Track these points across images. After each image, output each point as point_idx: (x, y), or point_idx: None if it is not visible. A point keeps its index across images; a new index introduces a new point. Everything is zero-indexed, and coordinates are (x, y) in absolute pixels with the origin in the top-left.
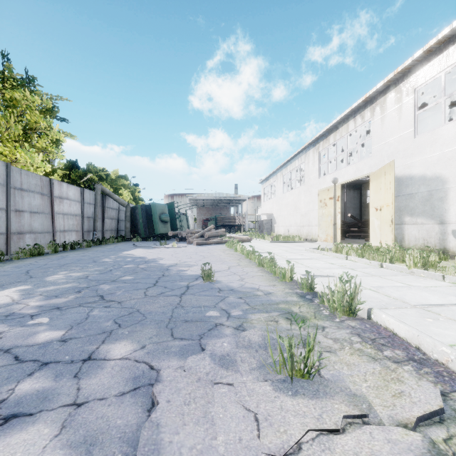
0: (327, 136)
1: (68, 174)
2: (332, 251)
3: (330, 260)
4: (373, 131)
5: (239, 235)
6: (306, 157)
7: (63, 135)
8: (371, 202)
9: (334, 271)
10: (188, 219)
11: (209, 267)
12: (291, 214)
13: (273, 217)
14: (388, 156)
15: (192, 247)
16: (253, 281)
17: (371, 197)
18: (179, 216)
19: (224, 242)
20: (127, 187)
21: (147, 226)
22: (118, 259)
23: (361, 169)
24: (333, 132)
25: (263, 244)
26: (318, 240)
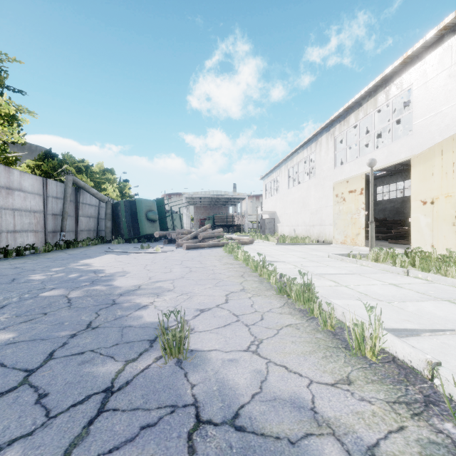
0: (345, 117)
1: (41, 166)
2: (369, 260)
3: (384, 277)
4: (416, 101)
5: (238, 236)
6: (317, 145)
7: (14, 107)
8: (413, 194)
9: (426, 308)
10: (182, 218)
11: (192, 296)
12: (298, 212)
13: (277, 216)
14: (441, 131)
15: (180, 252)
16: (285, 357)
17: (413, 187)
18: (172, 214)
19: (222, 245)
20: (114, 181)
21: (131, 225)
22: (56, 276)
23: (396, 153)
24: (353, 110)
25: (270, 248)
26: (333, 242)
